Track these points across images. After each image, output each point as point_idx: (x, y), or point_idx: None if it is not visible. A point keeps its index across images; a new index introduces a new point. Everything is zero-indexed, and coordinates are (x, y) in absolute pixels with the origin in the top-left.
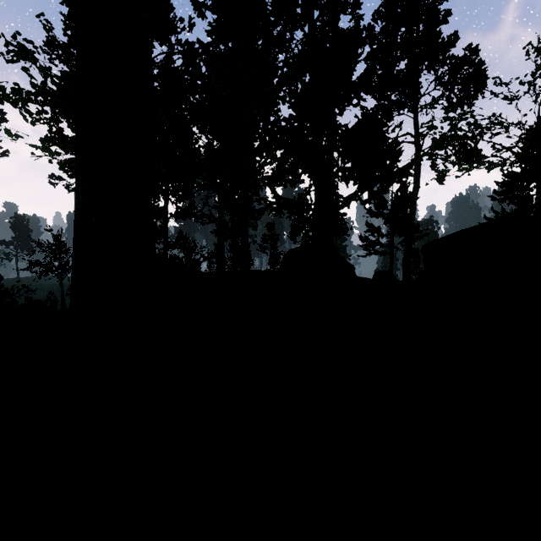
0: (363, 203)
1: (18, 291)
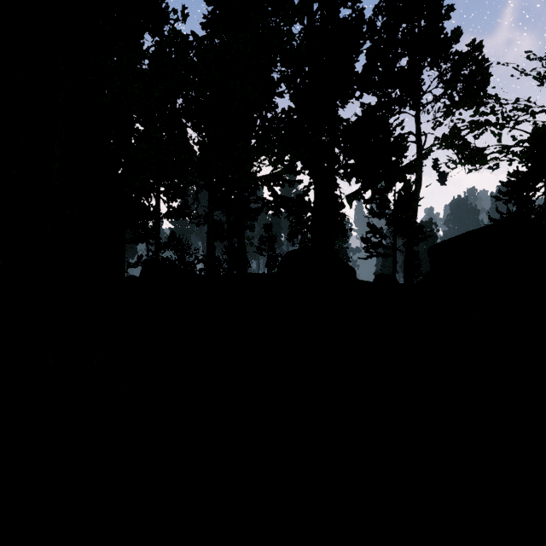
0: (366, 202)
1: None
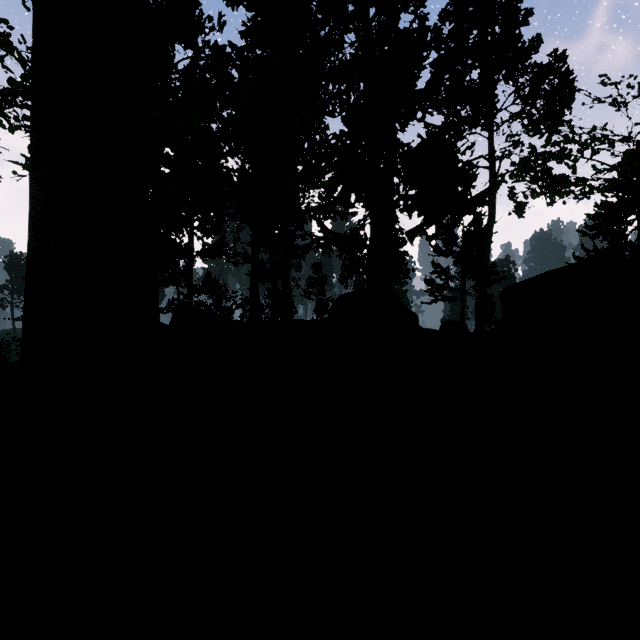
0: (430, 238)
1: (7, 345)
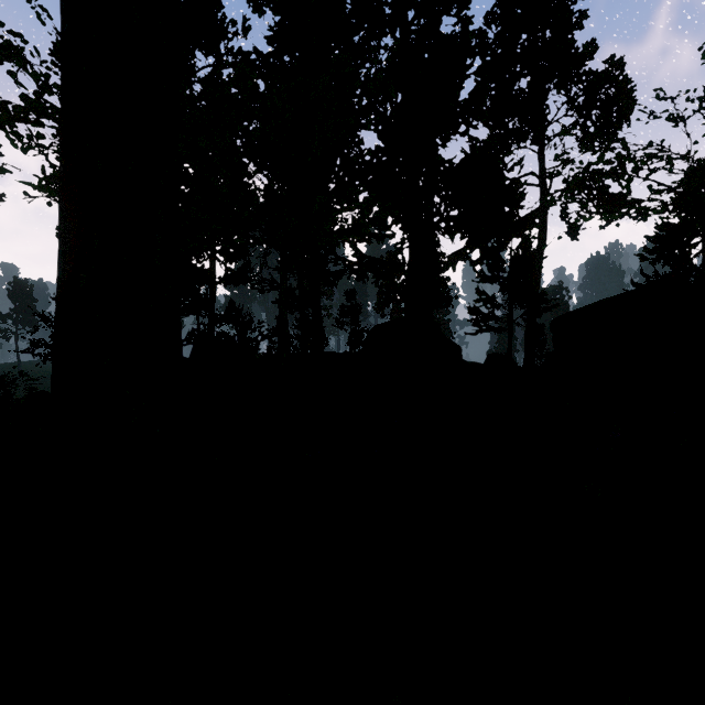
0: (474, 263)
1: (14, 380)
